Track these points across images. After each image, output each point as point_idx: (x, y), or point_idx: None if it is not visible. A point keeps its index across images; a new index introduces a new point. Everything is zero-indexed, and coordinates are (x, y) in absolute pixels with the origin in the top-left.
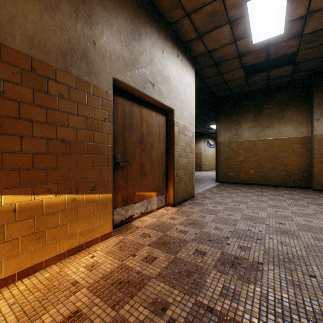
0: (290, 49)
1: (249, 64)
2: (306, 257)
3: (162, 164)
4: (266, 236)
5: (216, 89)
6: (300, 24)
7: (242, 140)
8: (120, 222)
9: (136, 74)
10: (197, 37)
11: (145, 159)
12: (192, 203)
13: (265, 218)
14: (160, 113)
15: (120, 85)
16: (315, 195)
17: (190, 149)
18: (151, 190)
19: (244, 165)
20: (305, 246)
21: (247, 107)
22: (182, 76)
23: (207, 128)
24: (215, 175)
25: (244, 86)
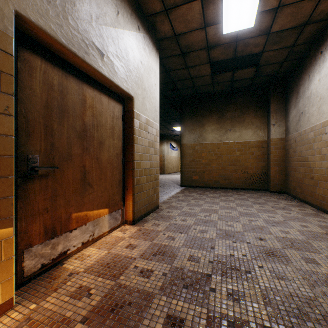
0: (256, 48)
1: (216, 60)
2: (316, 299)
3: (117, 169)
4: (254, 264)
5: (182, 85)
6: (270, 18)
7: (206, 142)
8: (39, 268)
9: (70, 26)
10: (162, 10)
11: (89, 162)
12: (157, 216)
13: (243, 233)
14: (115, 100)
15: (38, 35)
16: (274, 197)
17: (154, 149)
18: (99, 206)
19: (208, 168)
20: (303, 275)
21: (211, 108)
22: (144, 57)
23: (170, 130)
24: (178, 178)
25: (209, 85)
